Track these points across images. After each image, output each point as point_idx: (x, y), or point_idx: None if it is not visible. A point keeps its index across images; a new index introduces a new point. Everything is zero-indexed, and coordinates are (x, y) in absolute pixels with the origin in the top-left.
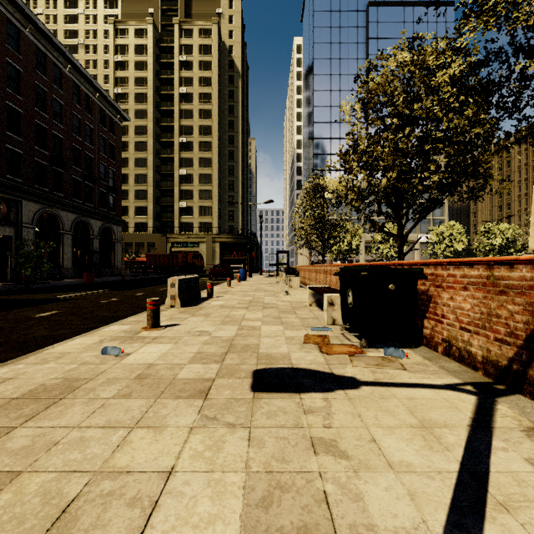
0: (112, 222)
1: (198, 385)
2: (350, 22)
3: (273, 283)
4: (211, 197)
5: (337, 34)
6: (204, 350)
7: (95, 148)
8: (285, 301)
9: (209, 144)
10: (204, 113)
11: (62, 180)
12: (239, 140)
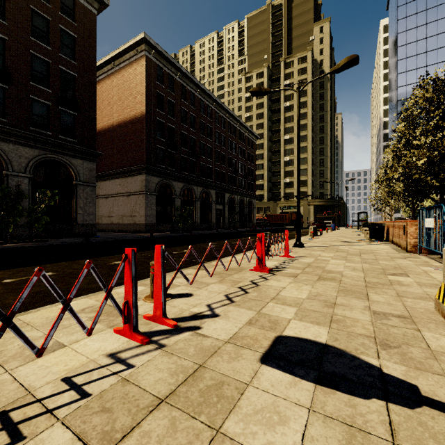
0: (252, 198)
1: (332, 241)
2: (438, 1)
3: (353, 232)
4: (306, 173)
5: (423, 17)
6: (330, 240)
7: (246, 159)
8: (355, 236)
9: (305, 137)
10: (301, 115)
11: (236, 180)
12: (327, 128)
